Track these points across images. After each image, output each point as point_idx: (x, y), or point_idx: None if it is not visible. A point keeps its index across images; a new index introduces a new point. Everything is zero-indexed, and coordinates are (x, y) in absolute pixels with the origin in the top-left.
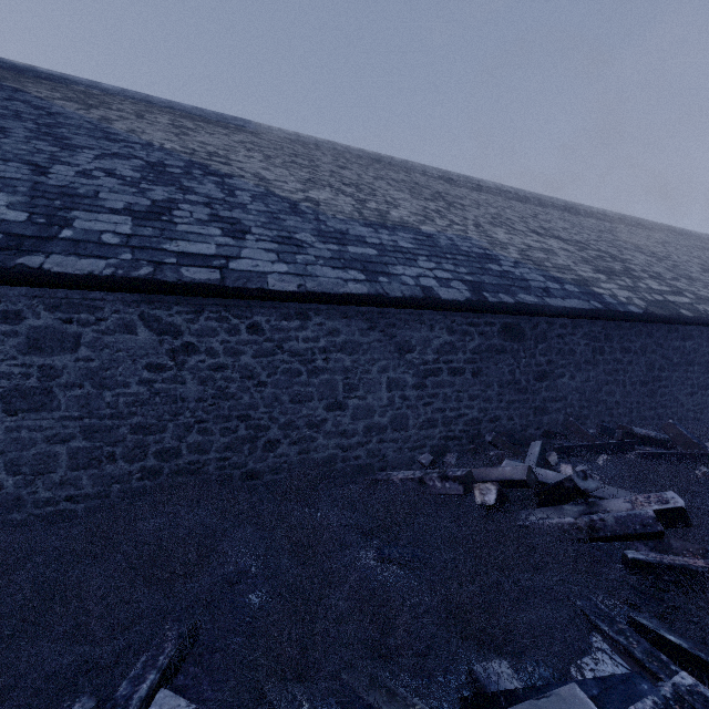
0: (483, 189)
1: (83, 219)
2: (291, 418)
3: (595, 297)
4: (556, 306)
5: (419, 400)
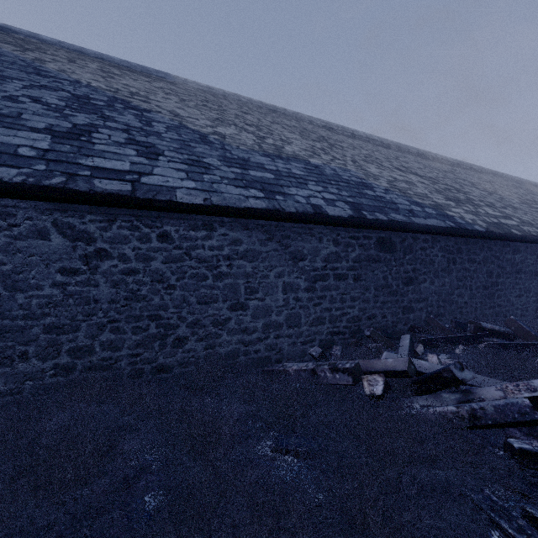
0: (356, 137)
1: (2, 134)
2: (198, 317)
3: (449, 218)
4: (420, 224)
5: (310, 301)
